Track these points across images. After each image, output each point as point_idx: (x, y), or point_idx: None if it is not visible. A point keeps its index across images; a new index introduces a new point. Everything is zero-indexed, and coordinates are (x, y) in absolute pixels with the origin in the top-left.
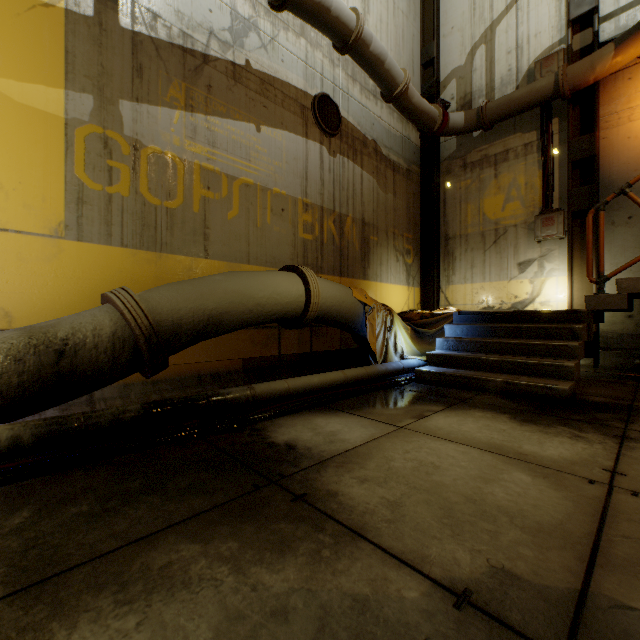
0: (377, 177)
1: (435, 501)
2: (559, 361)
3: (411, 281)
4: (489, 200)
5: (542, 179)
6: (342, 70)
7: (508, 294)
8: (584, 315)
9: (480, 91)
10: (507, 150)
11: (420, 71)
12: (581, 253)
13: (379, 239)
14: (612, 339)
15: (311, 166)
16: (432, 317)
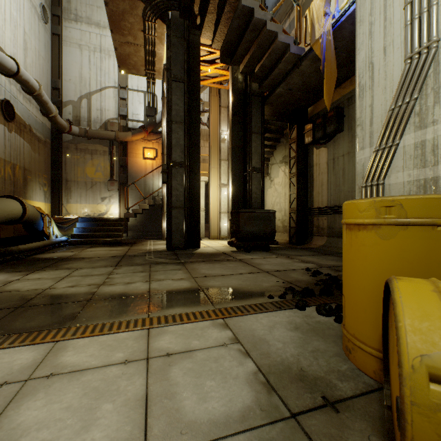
0: (31, 144)
1: (102, 254)
2: (118, 233)
3: (47, 200)
4: (89, 168)
5: (110, 167)
6: (15, 86)
7: (97, 210)
8: (124, 219)
9: (85, 118)
10: (97, 150)
11: (51, 89)
12: (123, 197)
13: (32, 177)
14: (132, 227)
15: (0, 137)
16: (66, 219)
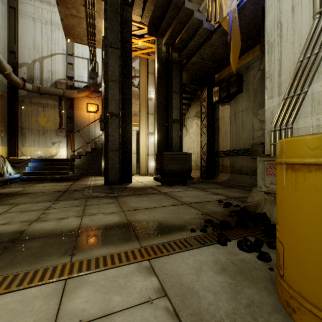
0: None
1: (47, 189)
2: (65, 171)
3: (4, 144)
4: (41, 118)
5: (60, 118)
6: None
7: (48, 152)
8: (70, 160)
9: (38, 78)
10: (48, 104)
11: (8, 53)
12: (70, 142)
13: None
14: (77, 166)
15: None
16: (20, 160)
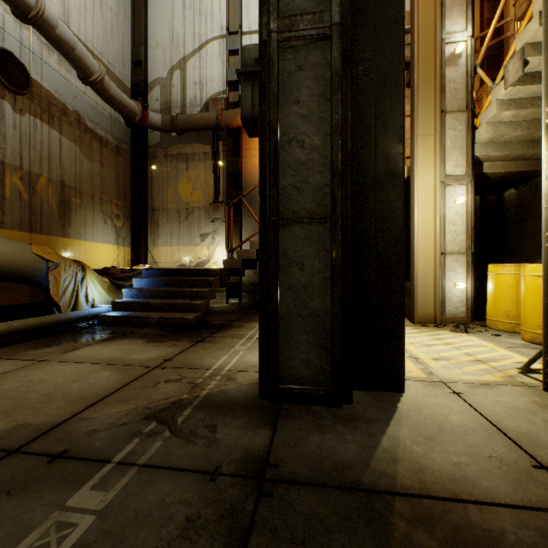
0: (81, 146)
1: (14, 402)
2: (196, 301)
3: (122, 241)
4: (183, 186)
5: (214, 179)
6: (34, 34)
7: (195, 256)
8: (218, 271)
9: (177, 103)
10: (194, 153)
11: (131, 66)
12: (234, 232)
13: (84, 202)
14: (248, 286)
15: None
16: (131, 272)
